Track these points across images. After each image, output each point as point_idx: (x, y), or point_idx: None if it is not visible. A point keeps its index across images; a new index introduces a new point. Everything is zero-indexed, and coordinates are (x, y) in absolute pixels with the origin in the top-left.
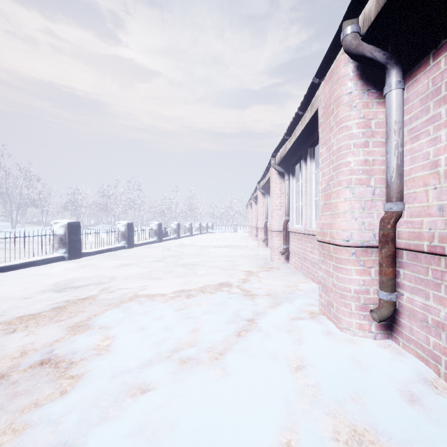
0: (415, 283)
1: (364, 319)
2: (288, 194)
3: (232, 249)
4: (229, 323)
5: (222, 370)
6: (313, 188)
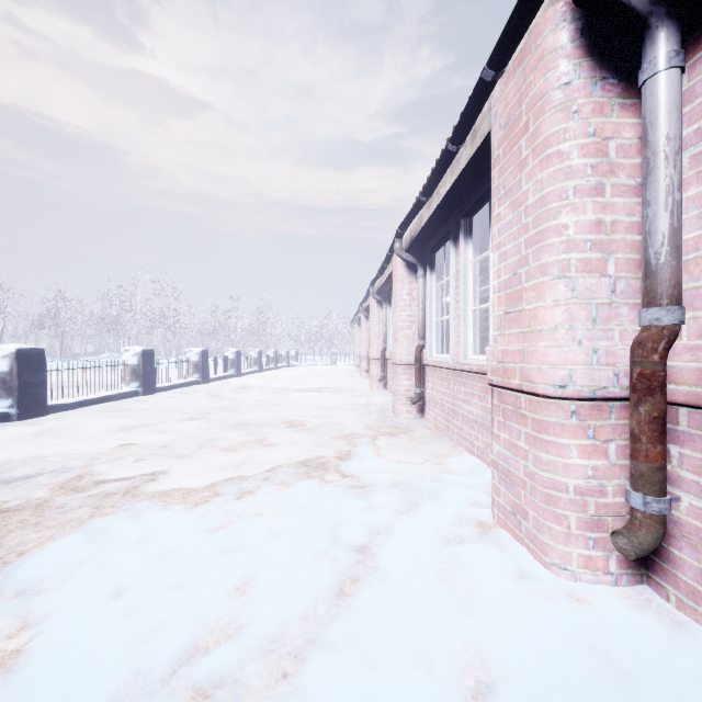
0: None
1: (595, 547)
2: (424, 301)
3: (329, 394)
4: (319, 562)
5: None
6: (469, 290)
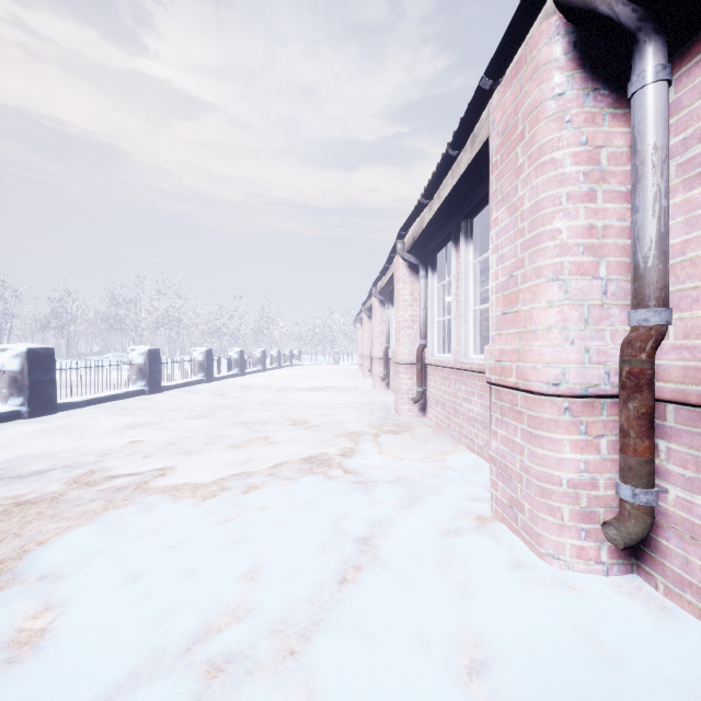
0: (696, 470)
1: (587, 538)
2: (425, 301)
3: (332, 393)
4: (323, 552)
5: (304, 691)
6: (470, 290)
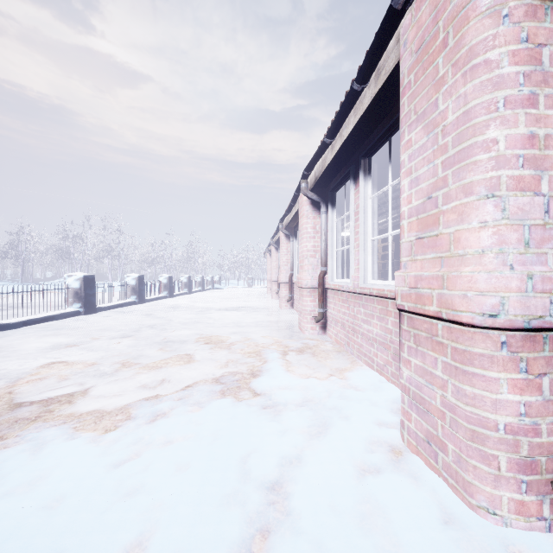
0: None
1: (528, 491)
2: (326, 234)
3: (245, 313)
4: (226, 508)
5: None
6: (368, 222)
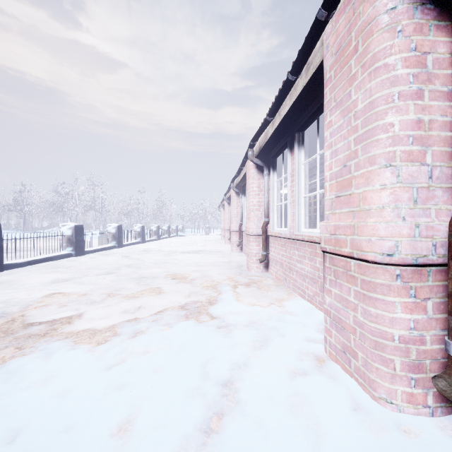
0: None
1: (416, 386)
2: (268, 192)
3: (203, 255)
4: (191, 398)
5: None
6: (301, 183)
